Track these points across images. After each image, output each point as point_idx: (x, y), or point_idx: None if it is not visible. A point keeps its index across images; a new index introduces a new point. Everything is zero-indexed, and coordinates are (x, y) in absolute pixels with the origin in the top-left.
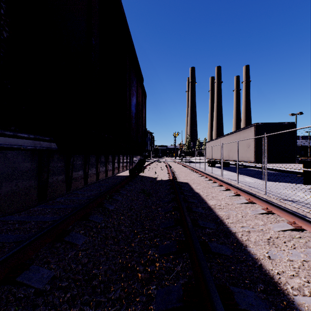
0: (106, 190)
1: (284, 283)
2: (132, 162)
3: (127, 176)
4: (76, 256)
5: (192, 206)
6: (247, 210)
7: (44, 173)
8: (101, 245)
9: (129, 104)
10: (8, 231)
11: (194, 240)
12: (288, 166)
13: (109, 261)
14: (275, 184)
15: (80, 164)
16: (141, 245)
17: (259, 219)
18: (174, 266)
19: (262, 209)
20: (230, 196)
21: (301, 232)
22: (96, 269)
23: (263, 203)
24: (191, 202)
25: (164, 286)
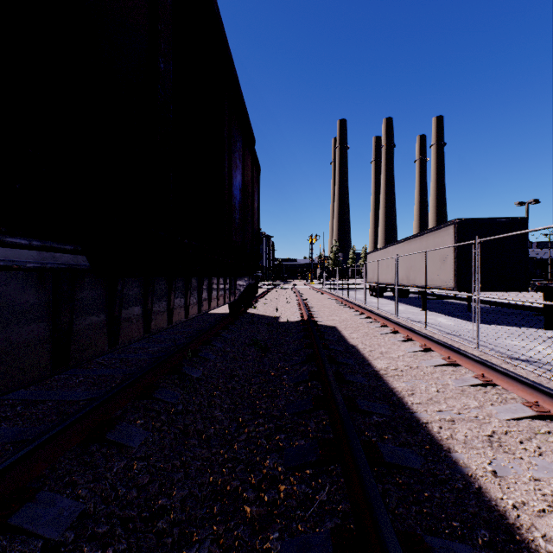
0: (187, 342)
1: (527, 527)
2: (235, 289)
3: (225, 314)
4: (127, 470)
5: (345, 372)
6: (446, 378)
7: (65, 314)
8: (175, 447)
9: (228, 184)
10: (1, 419)
11: (351, 441)
12: (514, 297)
13: (189, 480)
14: (493, 329)
15: (136, 294)
16: (250, 448)
17: (470, 396)
18: (314, 491)
19: (474, 376)
20: (413, 352)
21: (549, 422)
22: (166, 498)
23: (475, 365)
24: (342, 363)
25: (297, 533)
